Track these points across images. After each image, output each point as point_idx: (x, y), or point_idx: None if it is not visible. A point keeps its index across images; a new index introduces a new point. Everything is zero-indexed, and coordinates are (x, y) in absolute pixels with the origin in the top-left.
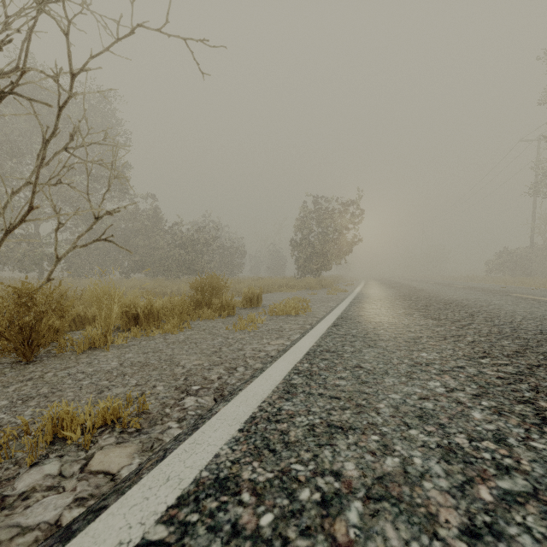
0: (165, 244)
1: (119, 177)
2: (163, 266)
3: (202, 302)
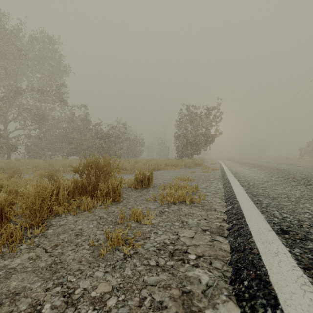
0: (90, 137)
1: None
2: (89, 151)
3: (87, 186)
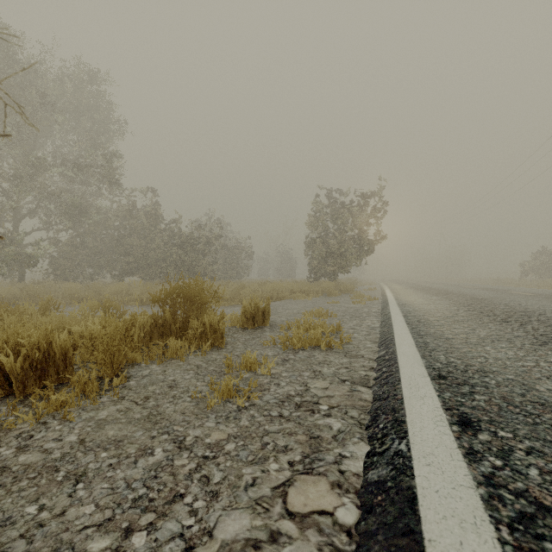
0: (162, 244)
1: None
2: (160, 268)
3: (171, 324)
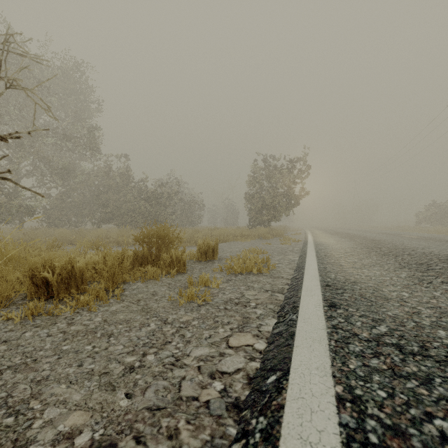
0: (132, 198)
1: (15, 87)
2: (131, 217)
3: (148, 256)
